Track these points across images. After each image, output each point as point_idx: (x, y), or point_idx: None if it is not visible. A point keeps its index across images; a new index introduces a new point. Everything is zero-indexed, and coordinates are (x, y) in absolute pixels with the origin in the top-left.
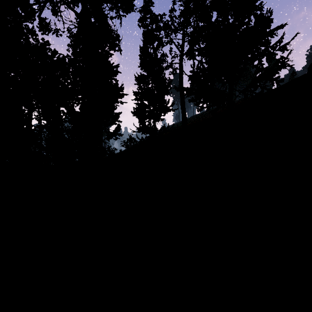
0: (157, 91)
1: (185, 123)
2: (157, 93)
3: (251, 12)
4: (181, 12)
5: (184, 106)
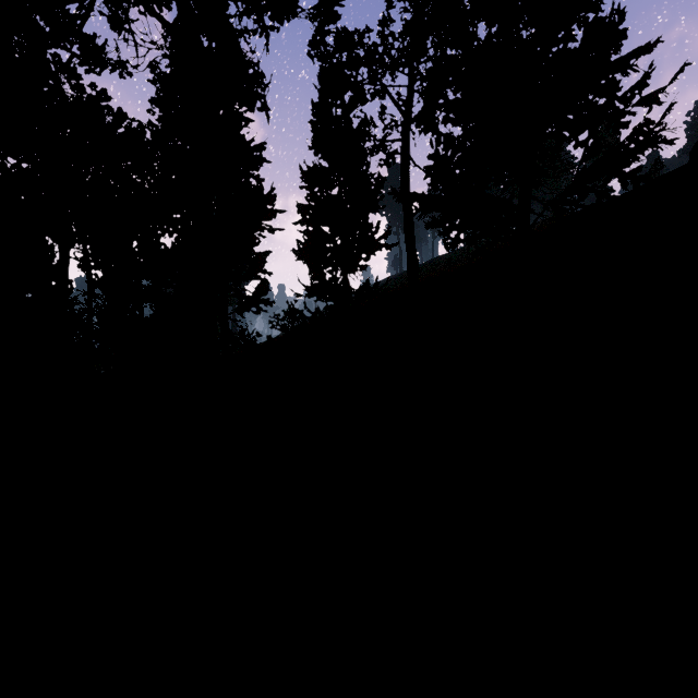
0: (351, 203)
1: (416, 275)
2: (351, 208)
3: (574, 15)
4: (405, 26)
5: (413, 238)
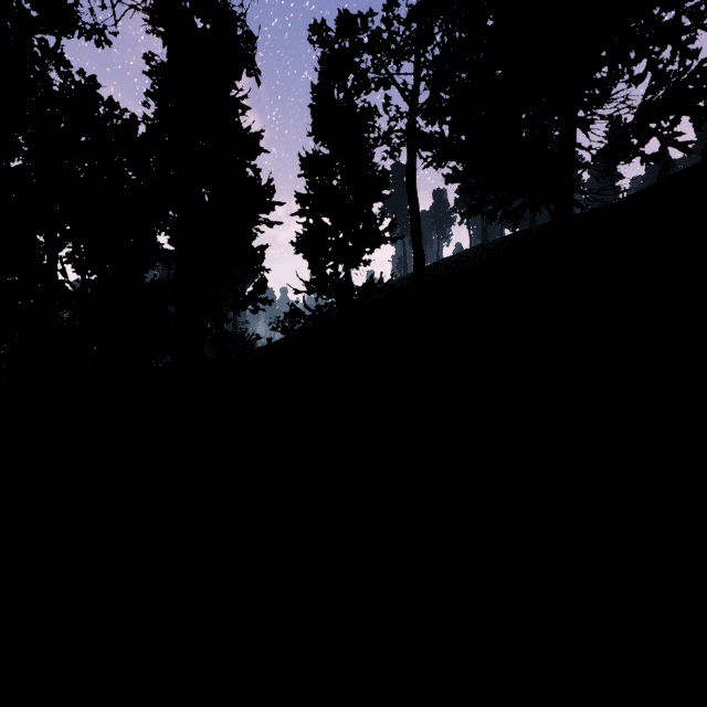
0: (353, 192)
1: (423, 273)
2: (353, 197)
3: None
4: (411, 12)
5: (419, 233)
